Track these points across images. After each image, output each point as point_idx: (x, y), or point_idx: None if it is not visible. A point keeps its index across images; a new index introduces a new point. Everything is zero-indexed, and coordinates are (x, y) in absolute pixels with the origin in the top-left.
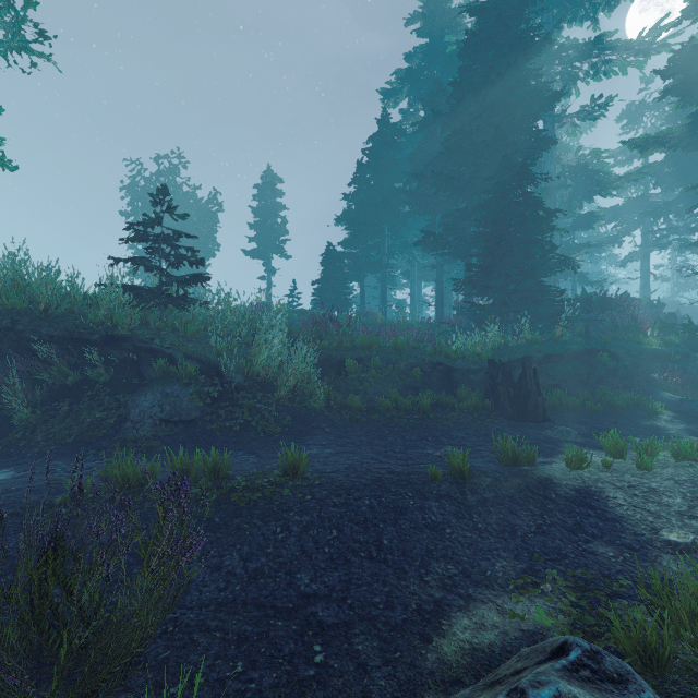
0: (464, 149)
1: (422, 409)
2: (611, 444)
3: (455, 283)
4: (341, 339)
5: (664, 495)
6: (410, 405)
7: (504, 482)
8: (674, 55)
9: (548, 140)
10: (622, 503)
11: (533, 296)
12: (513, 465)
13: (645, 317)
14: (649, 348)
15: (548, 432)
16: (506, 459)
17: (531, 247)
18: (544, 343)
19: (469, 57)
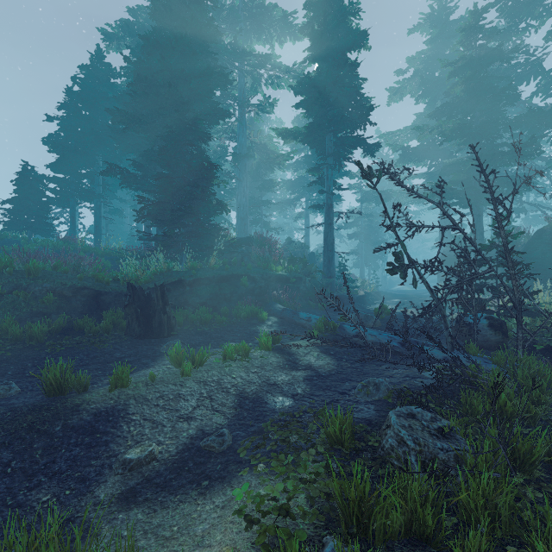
0: (151, 98)
1: (35, 337)
2: (173, 356)
3: (137, 214)
4: None
5: (183, 400)
6: (22, 333)
7: (2, 424)
8: (301, 80)
9: (223, 112)
10: (135, 418)
11: (199, 230)
12: (60, 394)
13: (297, 254)
14: (276, 273)
15: (162, 346)
16: (50, 389)
17: (196, 190)
18: (202, 269)
19: (158, 19)
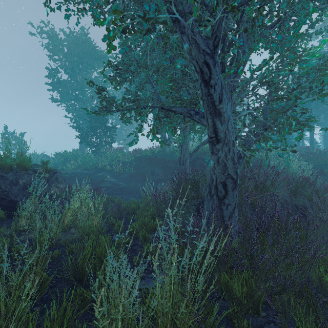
0: None
1: None
2: None
3: None
4: (318, 161)
5: None
6: None
7: None
8: None
9: None
10: None
11: None
12: None
13: None
14: None
15: None
16: None
17: None
18: None
19: None
